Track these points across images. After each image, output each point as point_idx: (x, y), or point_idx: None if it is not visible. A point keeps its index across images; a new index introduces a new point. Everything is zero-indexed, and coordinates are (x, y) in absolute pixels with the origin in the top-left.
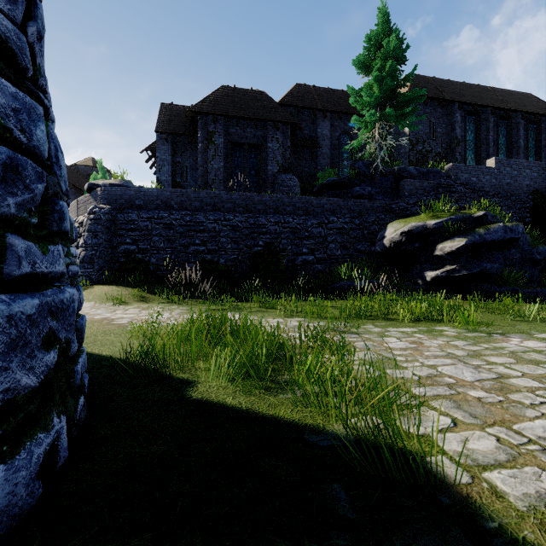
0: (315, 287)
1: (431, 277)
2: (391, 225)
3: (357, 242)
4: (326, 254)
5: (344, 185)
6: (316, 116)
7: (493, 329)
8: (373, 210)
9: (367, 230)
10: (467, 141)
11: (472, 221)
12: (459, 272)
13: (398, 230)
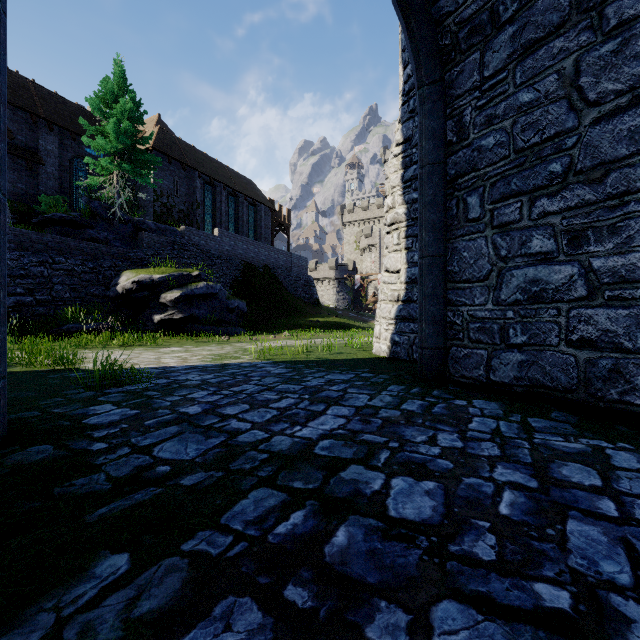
0: (35, 330)
1: (158, 320)
2: (125, 274)
3: (90, 286)
4: (50, 296)
5: (75, 224)
6: (38, 123)
7: (168, 346)
8: (110, 255)
9: (102, 275)
10: (207, 206)
11: (190, 278)
12: (177, 316)
13: (131, 279)
